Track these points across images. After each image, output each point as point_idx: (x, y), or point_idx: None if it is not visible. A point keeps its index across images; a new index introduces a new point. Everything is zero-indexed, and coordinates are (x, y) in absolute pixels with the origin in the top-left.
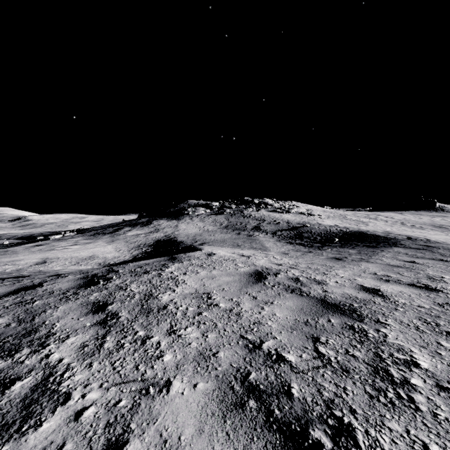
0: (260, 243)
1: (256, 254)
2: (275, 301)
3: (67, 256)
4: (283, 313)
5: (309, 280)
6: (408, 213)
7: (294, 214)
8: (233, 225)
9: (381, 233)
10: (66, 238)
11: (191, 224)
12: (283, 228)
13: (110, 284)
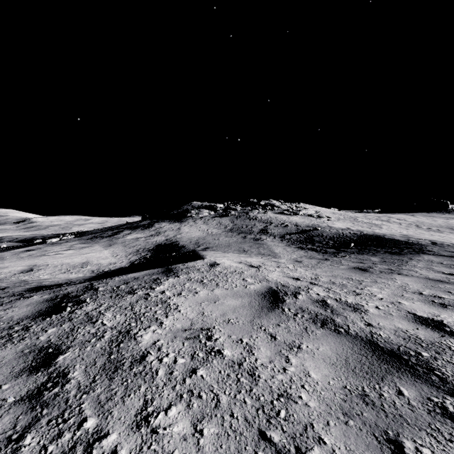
0: (268, 248)
1: (266, 264)
2: (304, 345)
3: (57, 262)
4: (321, 371)
5: (339, 303)
6: (419, 215)
7: (303, 216)
8: (239, 228)
9: (400, 237)
10: (61, 241)
11: (194, 227)
12: (292, 231)
13: (79, 311)
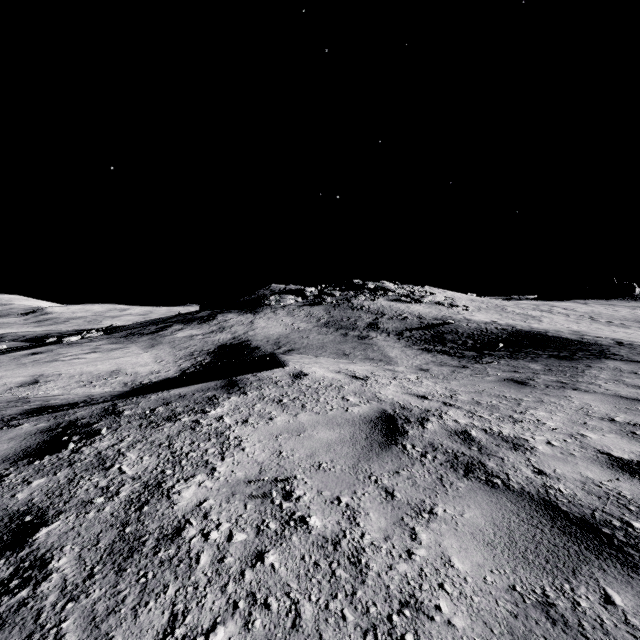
0: (380, 351)
1: (376, 373)
2: (439, 508)
3: (74, 371)
4: (470, 556)
5: (490, 436)
6: (594, 303)
7: (428, 304)
8: (337, 321)
9: (570, 335)
10: (82, 341)
11: (274, 320)
12: (413, 325)
13: (87, 449)
